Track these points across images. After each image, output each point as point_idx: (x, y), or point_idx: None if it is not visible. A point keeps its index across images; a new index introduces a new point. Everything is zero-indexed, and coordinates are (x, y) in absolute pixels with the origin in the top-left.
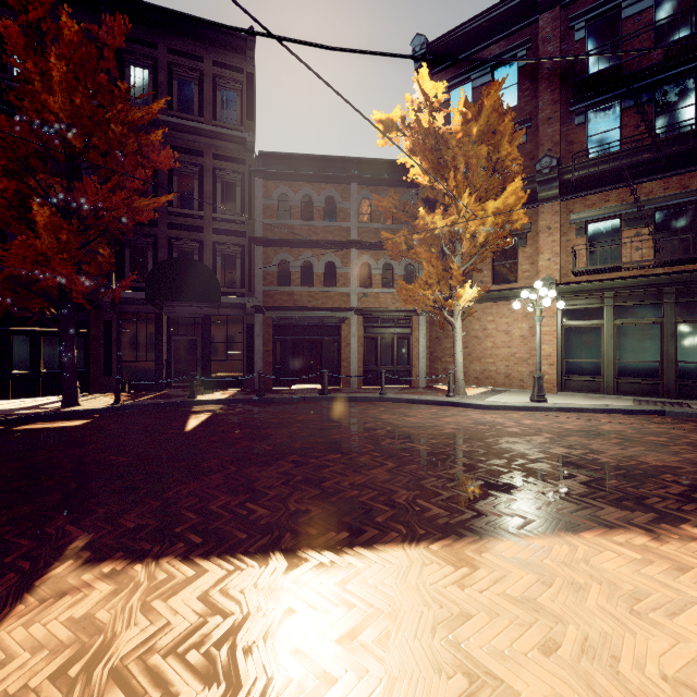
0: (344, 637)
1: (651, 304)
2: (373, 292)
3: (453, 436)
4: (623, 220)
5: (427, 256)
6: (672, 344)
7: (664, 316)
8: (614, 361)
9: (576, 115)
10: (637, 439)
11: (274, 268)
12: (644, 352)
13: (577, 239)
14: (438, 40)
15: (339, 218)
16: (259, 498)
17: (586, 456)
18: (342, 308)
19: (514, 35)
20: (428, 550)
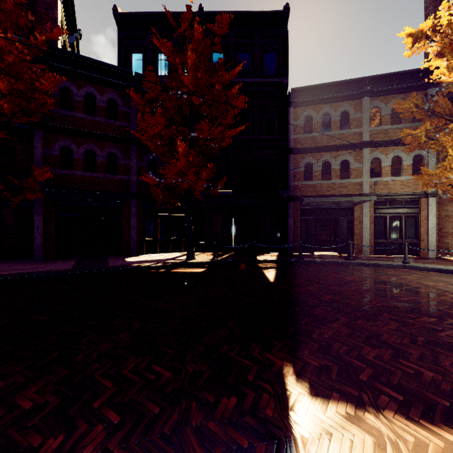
0: None
1: None
2: (382, 180)
3: None
4: None
5: None
6: None
7: None
8: None
9: None
10: None
11: (301, 169)
12: None
13: None
14: None
15: (352, 126)
16: (405, 355)
17: None
18: (355, 194)
19: None
20: None
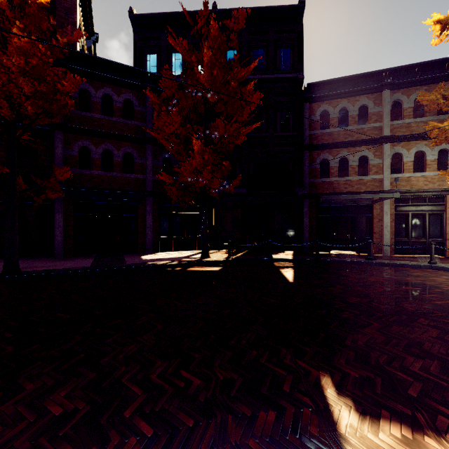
0: None
1: None
2: (404, 176)
3: None
4: None
5: None
6: None
7: None
8: None
9: None
10: None
11: (317, 165)
12: None
13: None
14: None
15: (371, 120)
16: None
17: None
18: (375, 191)
19: None
20: None
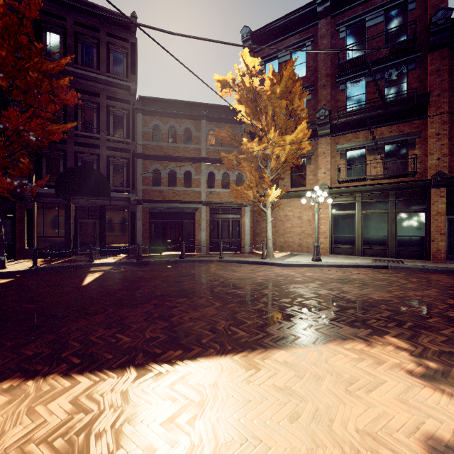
0: (166, 421)
1: (382, 201)
2: (216, 191)
3: (261, 284)
4: (367, 150)
5: (249, 169)
6: (394, 225)
7: (389, 208)
8: (362, 235)
9: (340, 84)
10: (370, 283)
11: (150, 174)
12: (378, 230)
13: (341, 160)
14: (257, 31)
15: (193, 142)
16: (126, 330)
17: (339, 295)
18: (196, 201)
19: (304, 32)
20: (231, 359)
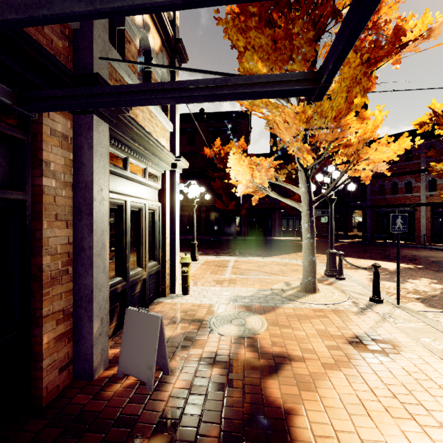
0: None
1: None
2: (437, 193)
3: (416, 255)
4: None
5: None
6: None
7: None
8: None
9: None
10: None
11: (376, 188)
12: None
13: None
14: None
15: (413, 159)
16: None
17: None
18: (415, 204)
19: None
20: (353, 258)
